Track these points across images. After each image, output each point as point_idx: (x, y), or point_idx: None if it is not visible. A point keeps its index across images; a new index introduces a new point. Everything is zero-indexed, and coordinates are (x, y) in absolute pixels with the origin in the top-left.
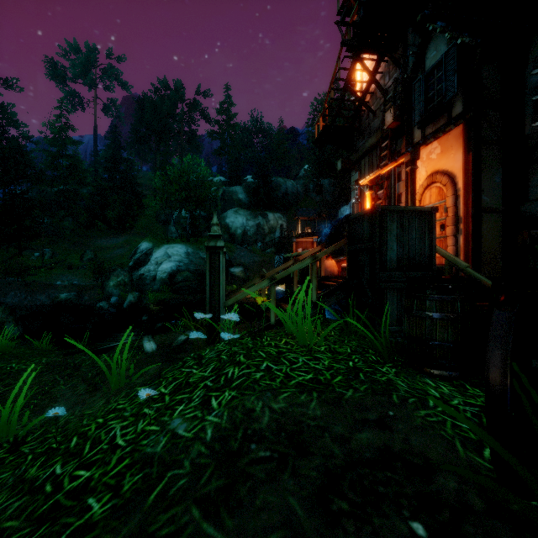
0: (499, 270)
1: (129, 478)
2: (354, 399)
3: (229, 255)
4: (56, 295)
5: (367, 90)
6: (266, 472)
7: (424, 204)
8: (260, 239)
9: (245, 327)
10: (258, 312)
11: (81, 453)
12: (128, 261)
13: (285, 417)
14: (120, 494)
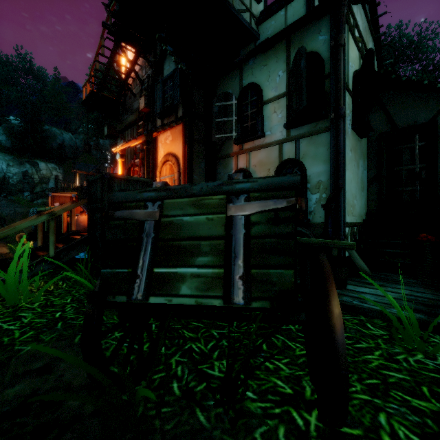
0: None
1: None
2: (29, 353)
3: None
4: None
5: (129, 74)
6: None
7: (162, 175)
8: (27, 188)
9: None
10: None
11: None
12: None
13: None
14: None
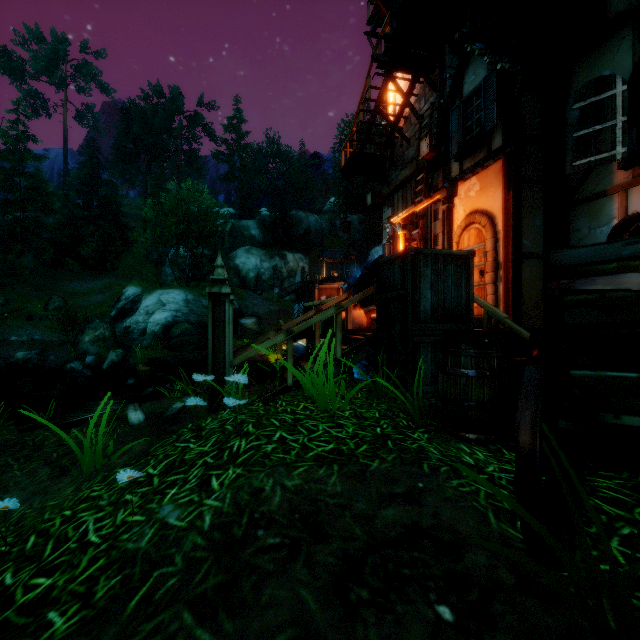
0: (540, 321)
1: (104, 583)
2: (380, 471)
3: (239, 304)
4: (11, 354)
5: (401, 114)
6: (274, 563)
7: (462, 247)
8: (277, 284)
9: (256, 390)
10: (273, 372)
11: (40, 556)
12: (109, 311)
13: (300, 496)
14: (91, 604)
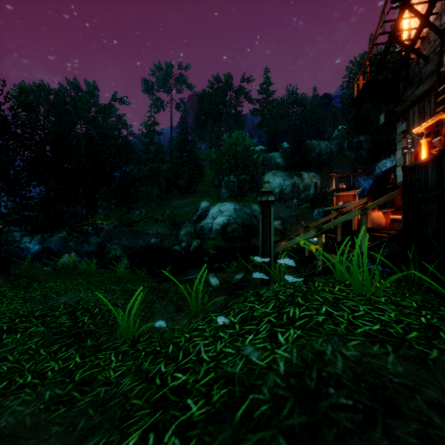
0: None
1: (217, 390)
2: (443, 362)
3: None
4: (149, 240)
5: (417, 36)
6: (352, 423)
7: None
8: (295, 196)
9: (290, 272)
10: (302, 259)
11: (176, 359)
12: (192, 216)
13: (360, 366)
14: (211, 403)
